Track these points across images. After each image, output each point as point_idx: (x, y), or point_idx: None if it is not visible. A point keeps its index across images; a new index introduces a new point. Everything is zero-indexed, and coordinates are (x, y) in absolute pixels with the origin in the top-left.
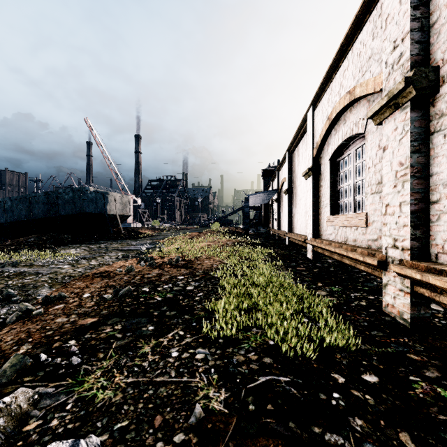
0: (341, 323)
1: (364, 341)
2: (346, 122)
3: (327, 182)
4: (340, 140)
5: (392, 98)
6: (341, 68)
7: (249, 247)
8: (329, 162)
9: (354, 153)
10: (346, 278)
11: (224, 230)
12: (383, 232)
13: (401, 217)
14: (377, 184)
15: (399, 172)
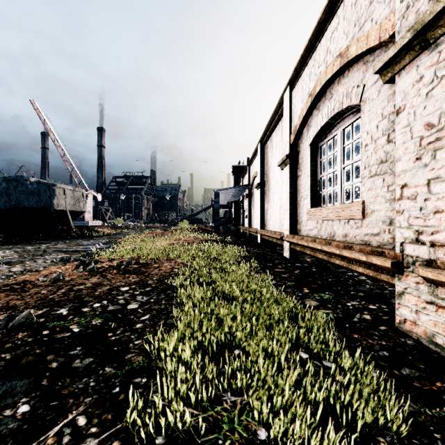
0: (361, 361)
1: (401, 391)
2: (332, 96)
3: (307, 170)
4: (325, 118)
5: (419, 32)
6: (327, 31)
7: (219, 246)
8: (309, 147)
9: (341, 133)
10: (334, 280)
11: (192, 228)
12: (397, 222)
13: (430, 200)
14: (379, 163)
15: (426, 138)
